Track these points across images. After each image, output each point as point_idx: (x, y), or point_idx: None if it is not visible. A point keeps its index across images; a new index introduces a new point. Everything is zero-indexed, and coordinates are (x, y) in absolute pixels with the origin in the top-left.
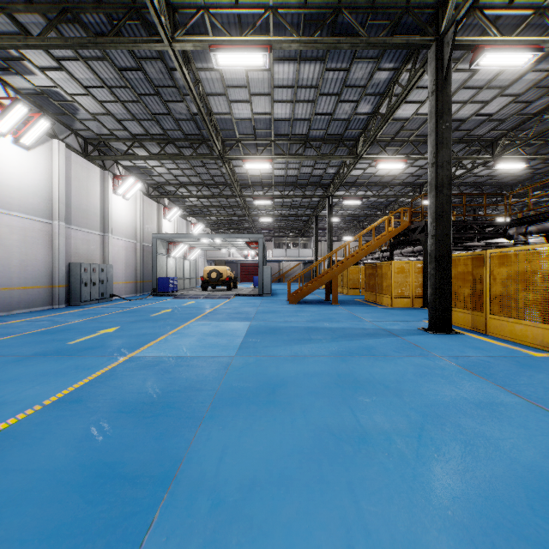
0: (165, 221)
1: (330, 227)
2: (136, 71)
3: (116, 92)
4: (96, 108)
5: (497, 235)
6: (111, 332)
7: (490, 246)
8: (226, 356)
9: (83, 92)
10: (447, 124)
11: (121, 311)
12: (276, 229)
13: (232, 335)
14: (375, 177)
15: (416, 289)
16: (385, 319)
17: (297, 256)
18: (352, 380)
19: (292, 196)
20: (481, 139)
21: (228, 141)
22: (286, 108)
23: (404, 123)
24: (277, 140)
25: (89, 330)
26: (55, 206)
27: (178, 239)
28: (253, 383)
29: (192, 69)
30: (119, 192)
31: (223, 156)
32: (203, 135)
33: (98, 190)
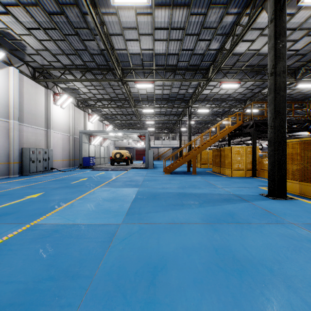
0: (88, 123)
1: (189, 126)
2: (60, 16)
3: (49, 32)
4: (37, 45)
5: (301, 129)
6: (35, 197)
7: (290, 137)
8: (114, 223)
9: (27, 32)
10: (283, 43)
11: (53, 180)
12: (156, 128)
13: (123, 201)
14: (217, 95)
15: (248, 165)
16: (232, 186)
17: (168, 145)
18: (231, 258)
19: (166, 107)
20: (288, 68)
21: (125, 70)
22: (163, 45)
23: (239, 56)
24: (157, 69)
25: (19, 196)
26: (11, 110)
27: (96, 133)
28: (133, 264)
29: (98, 14)
30: (58, 103)
31: (122, 79)
32: (109, 66)
33: (43, 101)
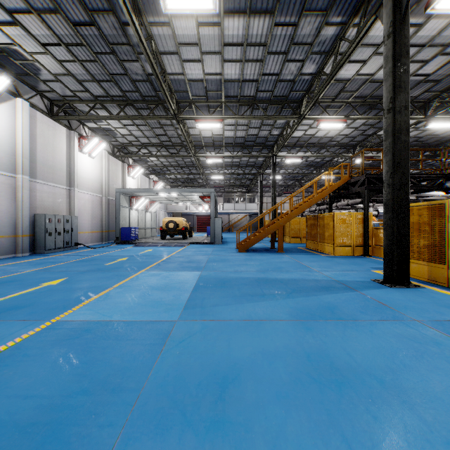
0: (129, 178)
1: (274, 183)
2: (90, 27)
3: (73, 50)
4: (57, 68)
5: (433, 188)
6: (54, 285)
7: (418, 199)
8: (168, 320)
9: (42, 50)
10: (405, 67)
11: (79, 260)
12: (226, 186)
13: (179, 289)
14: (314, 138)
15: (357, 238)
16: (333, 269)
17: (244, 209)
18: (328, 366)
19: (240, 156)
20: (414, 100)
21: (182, 103)
22: (236, 68)
23: (345, 84)
24: (227, 101)
25: (33, 282)
26: (19, 160)
27: (139, 194)
28: (194, 374)
29: (144, 24)
30: (85, 151)
31: (177, 116)
32: (159, 97)
33: (64, 147)
